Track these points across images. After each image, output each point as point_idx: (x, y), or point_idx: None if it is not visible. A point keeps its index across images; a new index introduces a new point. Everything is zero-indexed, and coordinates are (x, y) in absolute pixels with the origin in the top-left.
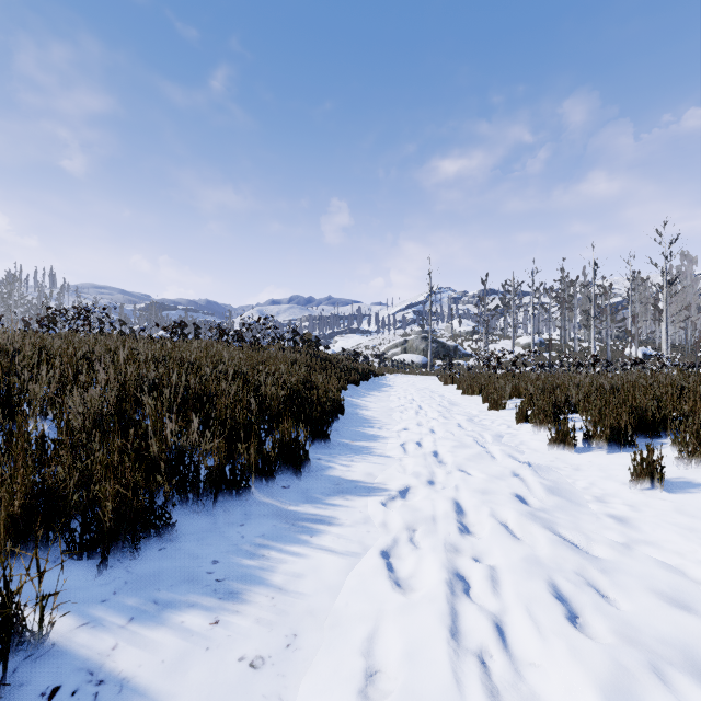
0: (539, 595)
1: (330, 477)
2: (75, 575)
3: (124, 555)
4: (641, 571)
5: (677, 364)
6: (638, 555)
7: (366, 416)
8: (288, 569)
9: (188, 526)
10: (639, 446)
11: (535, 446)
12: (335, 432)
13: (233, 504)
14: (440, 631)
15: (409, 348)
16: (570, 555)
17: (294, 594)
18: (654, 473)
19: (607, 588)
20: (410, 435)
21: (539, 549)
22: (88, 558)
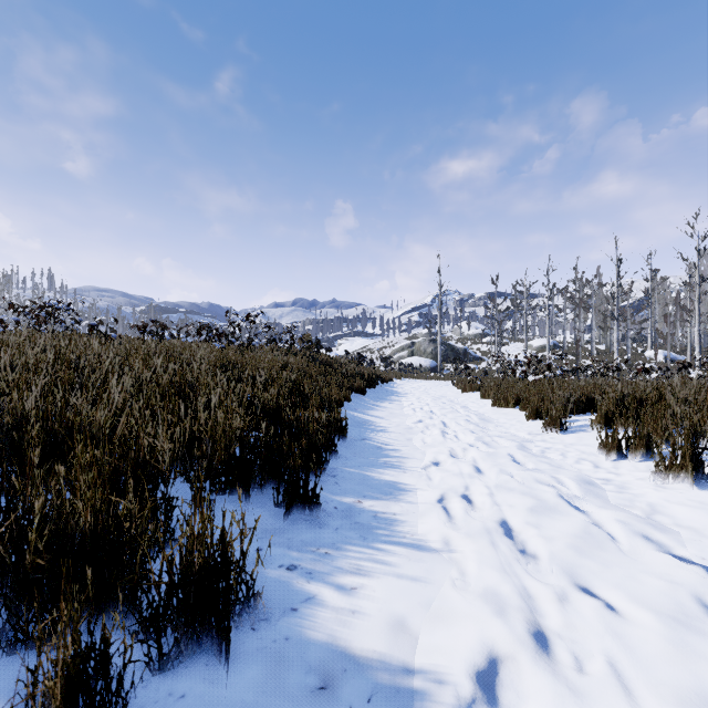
0: None
1: (307, 644)
2: None
3: None
4: None
5: None
6: None
7: (377, 443)
8: None
9: None
10: None
11: (686, 519)
12: (331, 479)
13: None
14: None
15: (416, 351)
16: None
17: None
18: None
19: None
20: (450, 484)
21: None
22: None
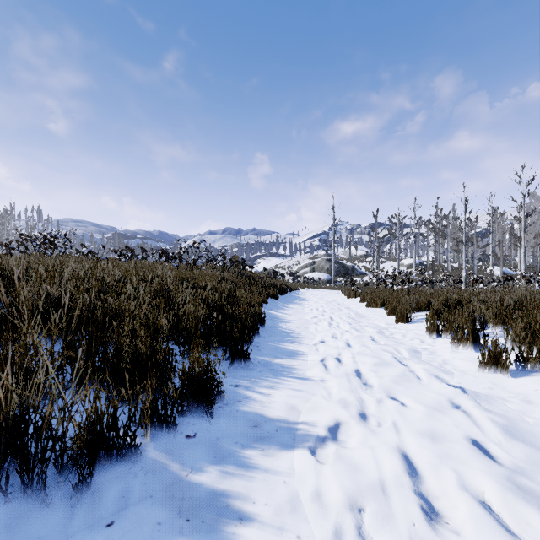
0: None
1: (247, 413)
2: None
3: None
4: None
5: (539, 280)
6: None
7: (285, 329)
8: None
9: (18, 539)
10: None
11: (461, 366)
12: (256, 348)
13: (111, 476)
14: None
15: (316, 268)
16: None
17: None
18: None
19: None
20: (329, 351)
21: None
22: None
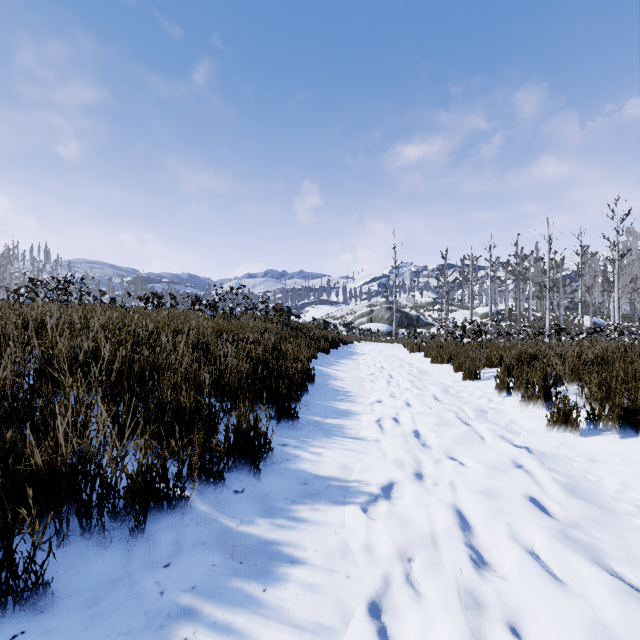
0: None
1: (296, 471)
2: None
3: None
4: None
5: (634, 332)
6: None
7: (337, 387)
8: None
9: (83, 574)
10: None
11: (529, 426)
12: (304, 407)
13: (163, 525)
14: None
15: (374, 318)
16: None
17: None
18: None
19: None
20: (385, 410)
21: (618, 625)
22: None
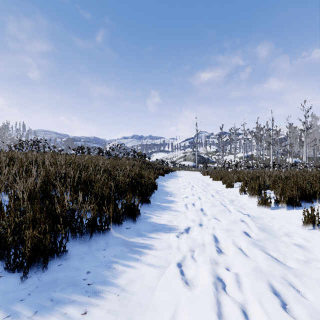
0: (266, 294)
1: (150, 222)
2: (8, 283)
3: (38, 269)
4: (318, 278)
5: (311, 166)
6: (314, 268)
7: (167, 191)
8: (127, 276)
9: (76, 251)
10: (302, 206)
11: (250, 206)
12: (153, 198)
13: (100, 238)
14: (213, 318)
15: (186, 159)
16: (278, 268)
17: (130, 292)
18: (315, 221)
19: (302, 289)
20: (189, 200)
21: (261, 264)
22: (18, 271)
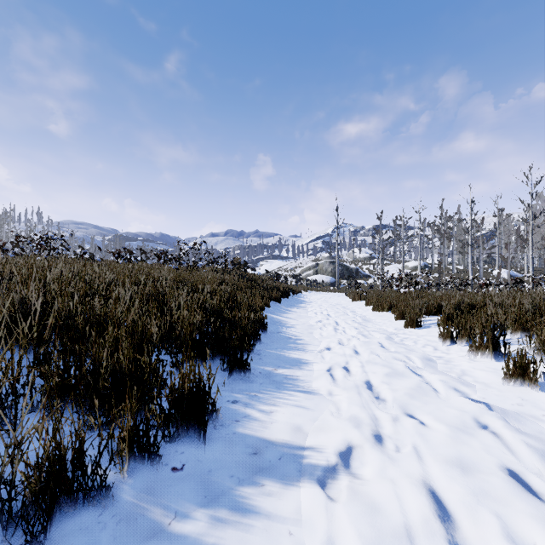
0: None
1: (245, 436)
2: None
3: None
4: None
5: None
6: None
7: (288, 335)
8: None
9: None
10: None
11: (482, 378)
12: (257, 356)
13: (73, 527)
14: None
15: (319, 270)
16: None
17: None
18: None
19: None
20: (336, 359)
21: None
22: None
